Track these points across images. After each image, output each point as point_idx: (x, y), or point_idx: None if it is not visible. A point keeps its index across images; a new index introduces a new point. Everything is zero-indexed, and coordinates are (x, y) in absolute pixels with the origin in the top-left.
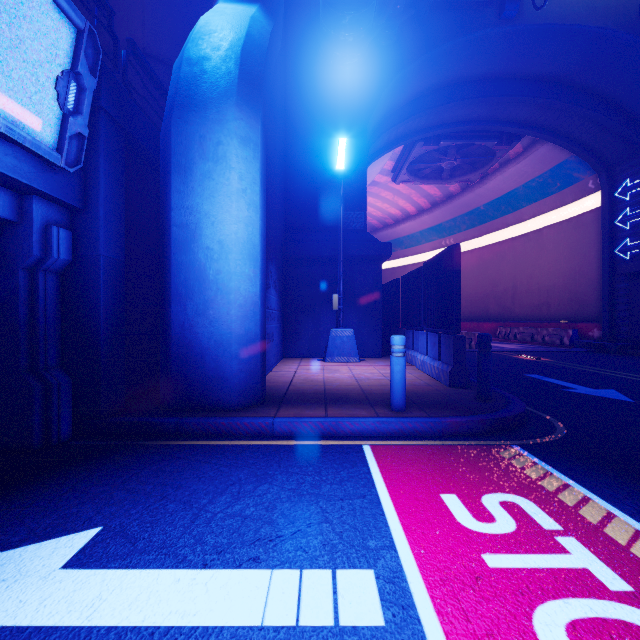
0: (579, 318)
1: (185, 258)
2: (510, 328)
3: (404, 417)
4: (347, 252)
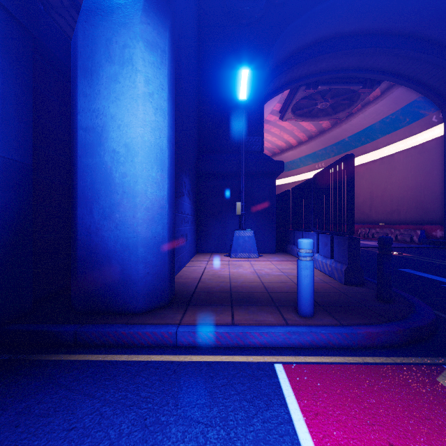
0: (424, 221)
1: (91, 161)
2: (369, 229)
3: (315, 326)
4: (248, 168)
